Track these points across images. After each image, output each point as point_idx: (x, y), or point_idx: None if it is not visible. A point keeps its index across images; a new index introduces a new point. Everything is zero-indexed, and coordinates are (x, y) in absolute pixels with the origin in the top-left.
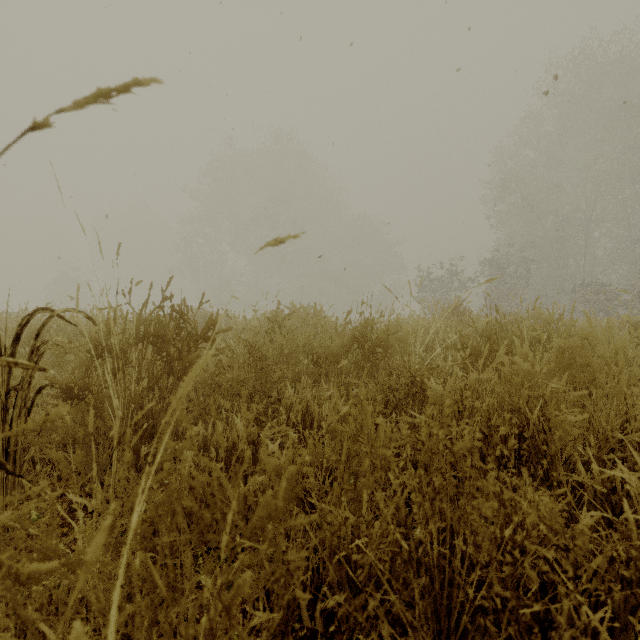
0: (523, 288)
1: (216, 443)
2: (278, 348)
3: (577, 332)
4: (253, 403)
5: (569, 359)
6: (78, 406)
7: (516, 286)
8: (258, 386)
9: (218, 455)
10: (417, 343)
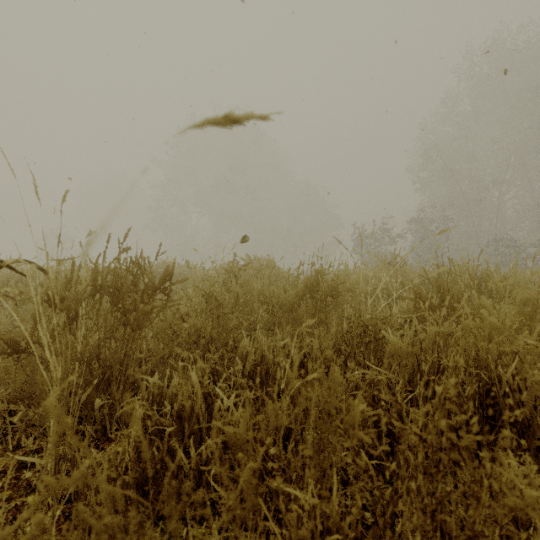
0: (444, 243)
1: (171, 395)
2: (234, 297)
3: (538, 283)
4: (210, 351)
5: (531, 311)
6: (29, 359)
7: (438, 241)
8: (214, 335)
9: (173, 407)
10: (368, 293)
